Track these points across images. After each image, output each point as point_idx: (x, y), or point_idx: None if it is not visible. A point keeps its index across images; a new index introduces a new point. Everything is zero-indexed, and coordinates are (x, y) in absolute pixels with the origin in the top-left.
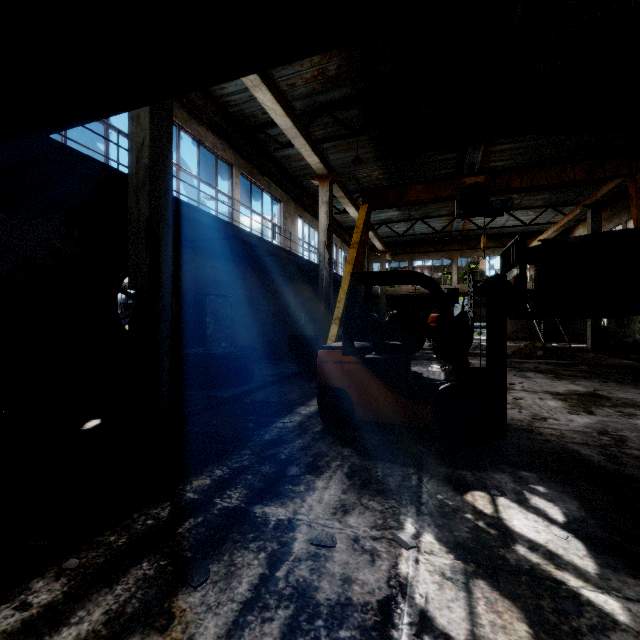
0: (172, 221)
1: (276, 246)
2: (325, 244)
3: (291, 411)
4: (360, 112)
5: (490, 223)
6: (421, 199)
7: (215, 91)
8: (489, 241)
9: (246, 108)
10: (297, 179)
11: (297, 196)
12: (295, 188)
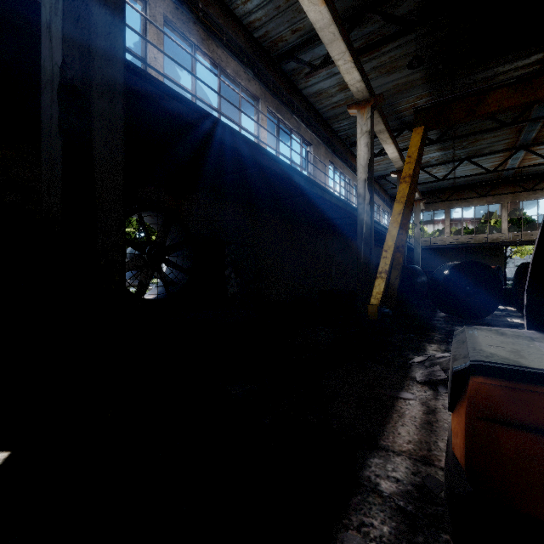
0: (123, 89)
1: (308, 179)
2: (365, 182)
3: (354, 476)
4: (416, 5)
5: None
6: (507, 107)
7: (237, 9)
8: None
9: (272, 28)
10: (327, 122)
11: (328, 140)
12: (325, 131)
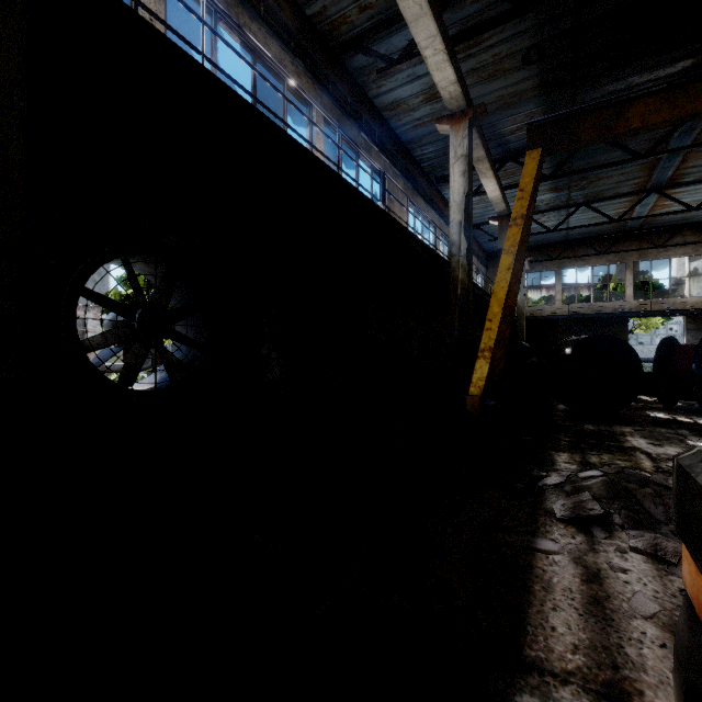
0: None
1: (384, 214)
2: (460, 226)
3: None
4: None
5: (699, 203)
6: (654, 123)
7: None
8: (689, 234)
9: (332, 3)
10: (407, 147)
11: (407, 171)
12: (404, 159)
